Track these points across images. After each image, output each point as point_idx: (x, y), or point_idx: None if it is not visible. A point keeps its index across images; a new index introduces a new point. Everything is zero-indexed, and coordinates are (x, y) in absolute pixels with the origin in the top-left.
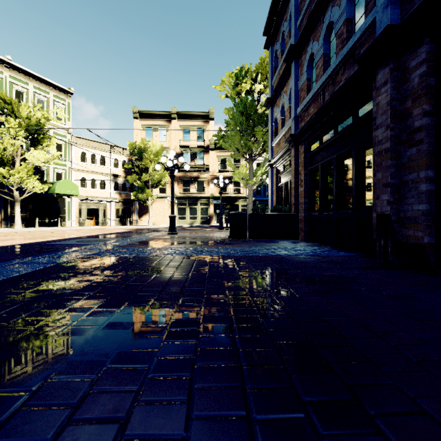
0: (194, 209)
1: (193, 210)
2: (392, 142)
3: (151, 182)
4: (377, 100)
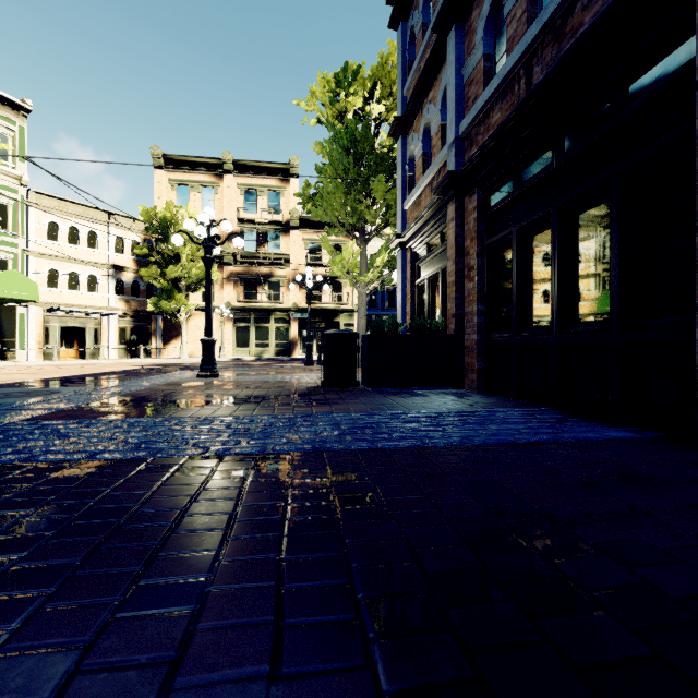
0: (264, 330)
1: (262, 331)
2: None
3: (186, 280)
4: None
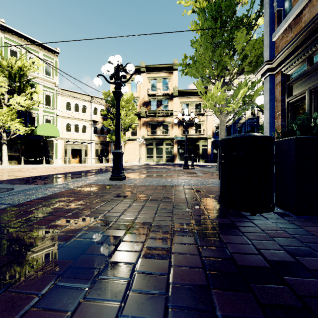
0: (160, 149)
1: (159, 150)
2: None
3: (123, 125)
4: None
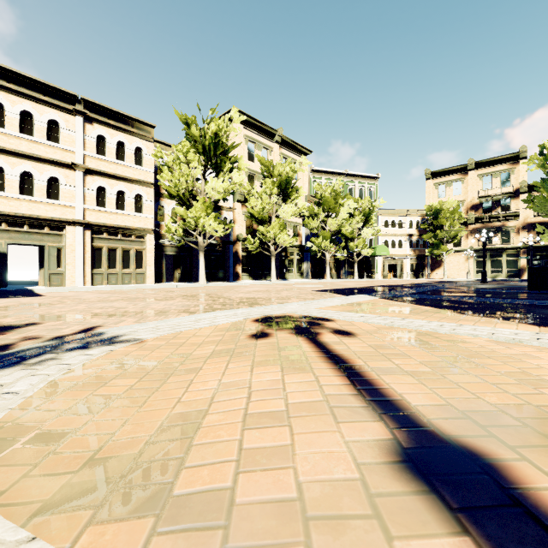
0: (497, 262)
1: (495, 263)
2: None
3: (447, 238)
4: None
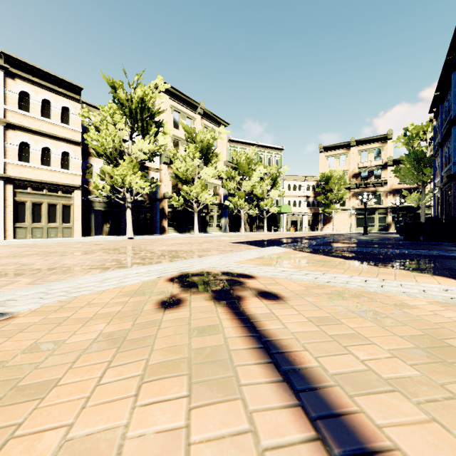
0: (372, 219)
1: (370, 219)
2: (453, 205)
3: (335, 199)
4: (452, 191)
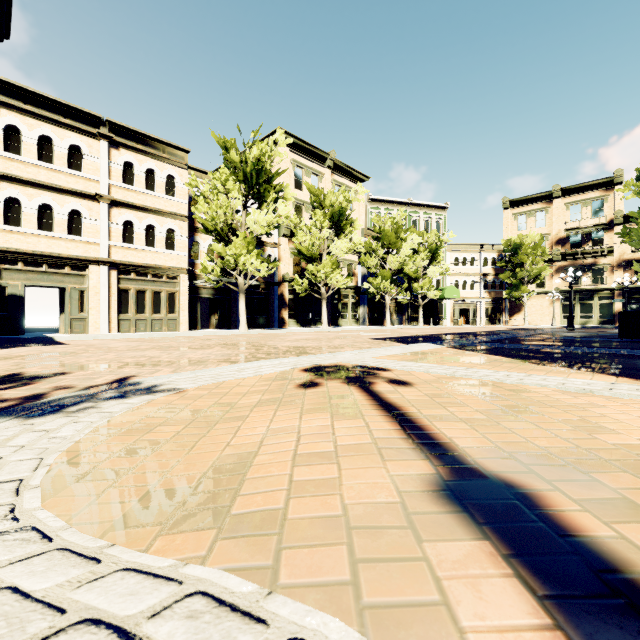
0: (588, 306)
1: (585, 307)
2: None
3: (528, 278)
4: None
